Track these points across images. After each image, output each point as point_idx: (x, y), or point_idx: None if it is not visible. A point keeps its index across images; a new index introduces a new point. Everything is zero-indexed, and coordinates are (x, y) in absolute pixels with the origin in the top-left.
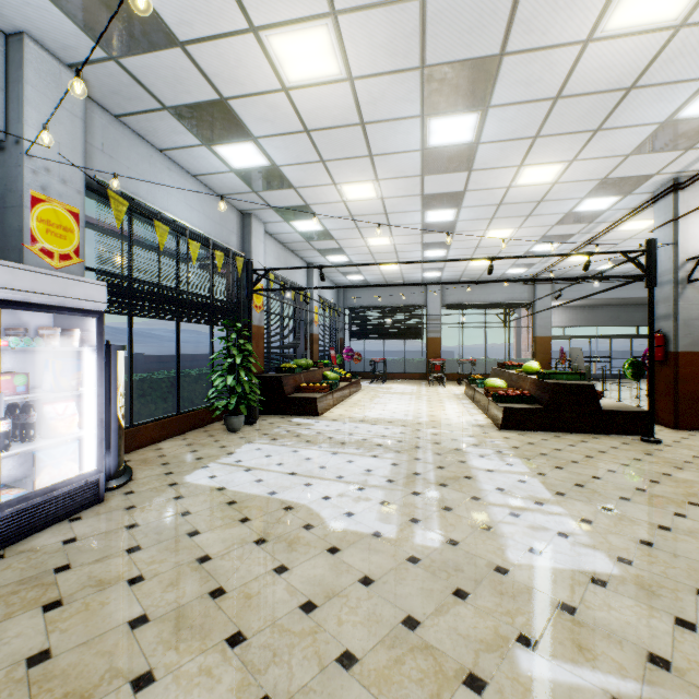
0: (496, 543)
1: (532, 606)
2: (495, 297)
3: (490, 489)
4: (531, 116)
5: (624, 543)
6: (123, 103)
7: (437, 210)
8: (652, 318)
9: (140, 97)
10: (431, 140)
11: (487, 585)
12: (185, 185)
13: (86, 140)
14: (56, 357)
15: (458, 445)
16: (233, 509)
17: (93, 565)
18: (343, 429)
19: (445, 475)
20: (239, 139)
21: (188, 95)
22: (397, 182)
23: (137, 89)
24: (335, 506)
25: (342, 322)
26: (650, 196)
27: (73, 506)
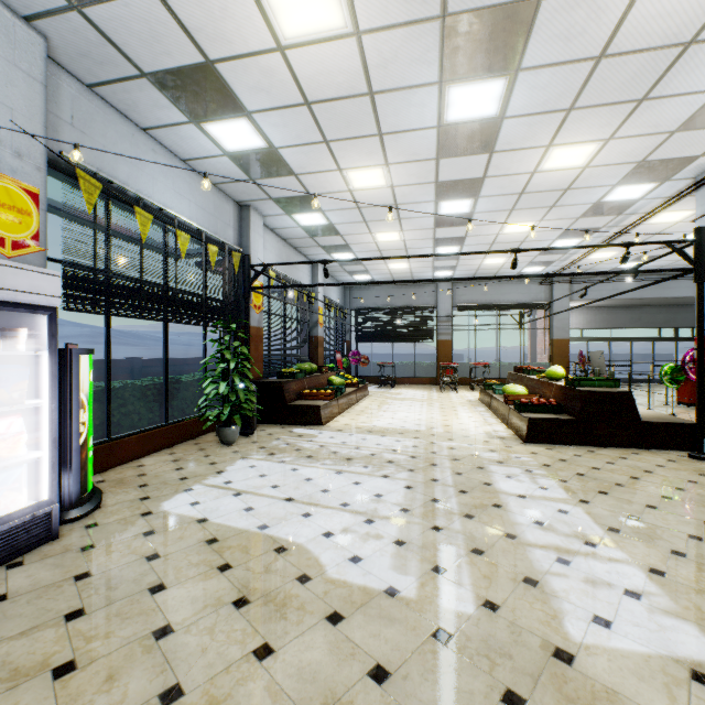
0: (548, 607)
1: None
2: (509, 298)
3: (527, 523)
4: (567, 82)
5: None
6: (95, 68)
7: (452, 200)
8: (702, 317)
9: (113, 61)
10: (450, 114)
11: (549, 685)
12: (173, 170)
13: (51, 110)
14: (3, 363)
15: (479, 461)
16: (212, 551)
17: (14, 641)
18: (349, 442)
19: (469, 502)
20: (231, 114)
21: (168, 57)
22: (408, 167)
23: (108, 49)
24: (339, 546)
25: (348, 324)
26: (690, 182)
27: (15, 547)
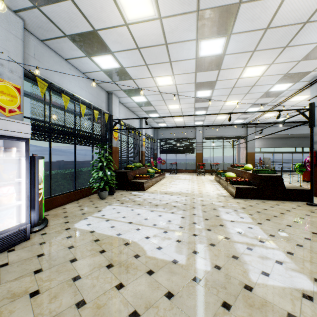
0: (242, 268)
1: (271, 316)
2: (228, 134)
3: (234, 232)
4: (252, 39)
5: (315, 268)
6: (44, 33)
7: (202, 90)
8: (312, 142)
9: (52, 30)
10: (201, 53)
11: (241, 299)
12: (78, 77)
13: (25, 51)
14: (5, 162)
15: (214, 206)
16: (97, 244)
17: (12, 282)
18: (156, 198)
19: (209, 224)
20: (104, 53)
21: (77, 28)
22: (183, 76)
23: (50, 24)
24: (152, 242)
25: (156, 145)
26: (308, 82)
27: (11, 243)
